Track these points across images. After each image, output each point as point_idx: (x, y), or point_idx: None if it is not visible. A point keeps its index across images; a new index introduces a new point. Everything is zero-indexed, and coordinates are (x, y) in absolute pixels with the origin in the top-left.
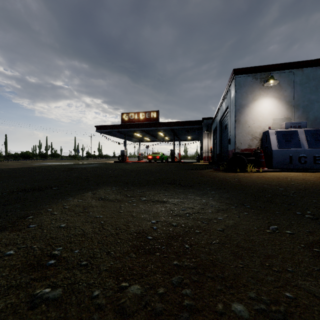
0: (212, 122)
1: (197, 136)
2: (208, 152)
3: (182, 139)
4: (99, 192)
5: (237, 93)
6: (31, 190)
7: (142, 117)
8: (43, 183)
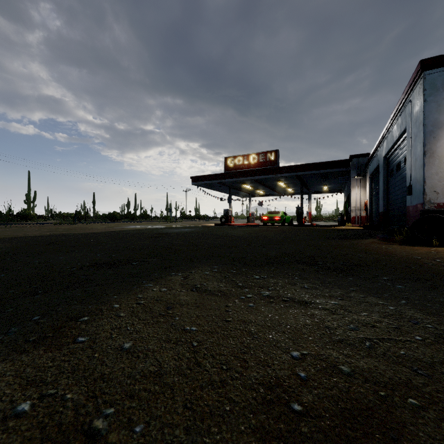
0: (369, 161)
1: (339, 186)
2: (360, 209)
3: (313, 190)
4: (192, 274)
5: (428, 103)
6: (105, 265)
7: (253, 161)
8: (123, 255)
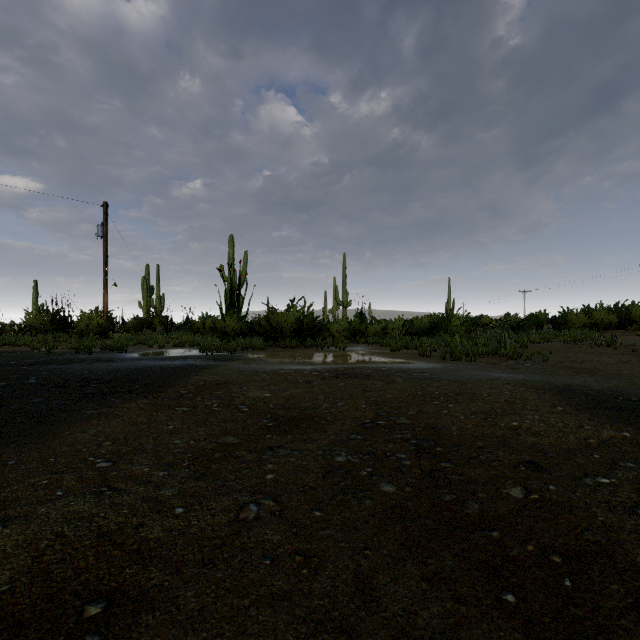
0: None
1: None
2: None
3: None
4: None
5: None
6: None
7: None
8: None
